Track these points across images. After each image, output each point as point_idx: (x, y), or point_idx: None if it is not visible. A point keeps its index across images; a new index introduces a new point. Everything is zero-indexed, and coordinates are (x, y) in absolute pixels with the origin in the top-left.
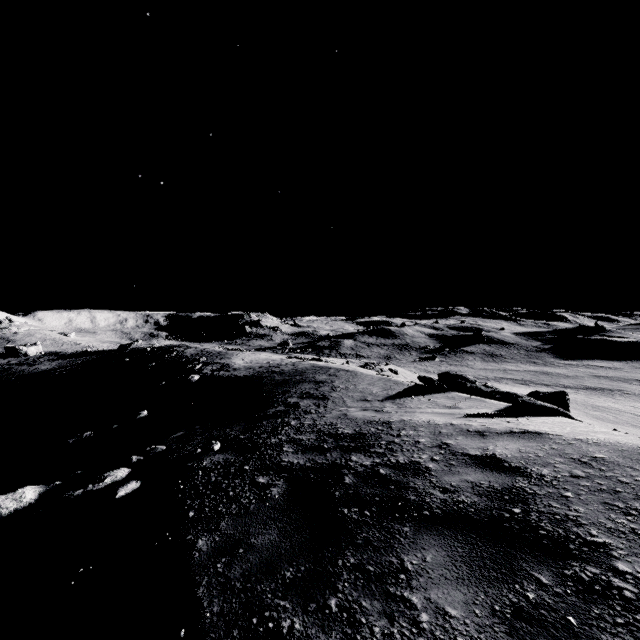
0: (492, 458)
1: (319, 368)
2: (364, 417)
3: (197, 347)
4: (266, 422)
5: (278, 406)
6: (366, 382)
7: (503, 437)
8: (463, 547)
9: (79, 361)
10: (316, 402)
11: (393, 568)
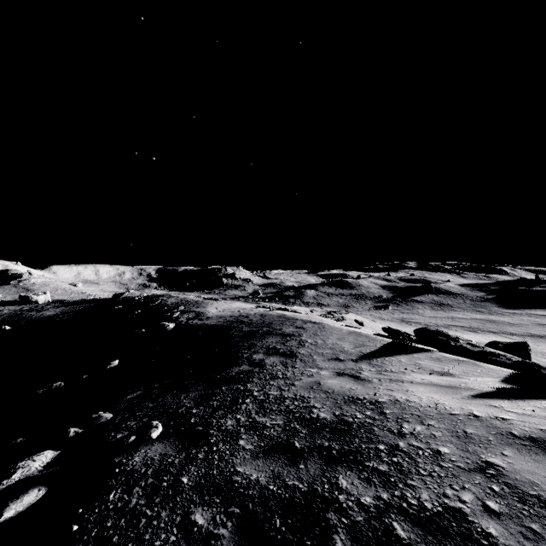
0: None
1: (286, 319)
2: (343, 390)
3: (178, 296)
4: (226, 388)
5: (242, 364)
6: (335, 336)
7: None
8: None
9: (78, 308)
10: (283, 360)
11: None
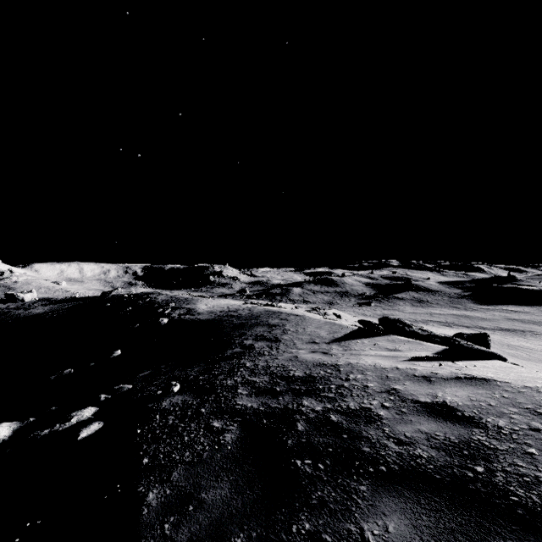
0: (443, 406)
1: (272, 313)
2: (313, 360)
3: (168, 294)
4: (223, 363)
5: (235, 348)
6: (314, 326)
7: (450, 383)
8: (428, 514)
9: (67, 306)
10: (269, 344)
11: (353, 539)
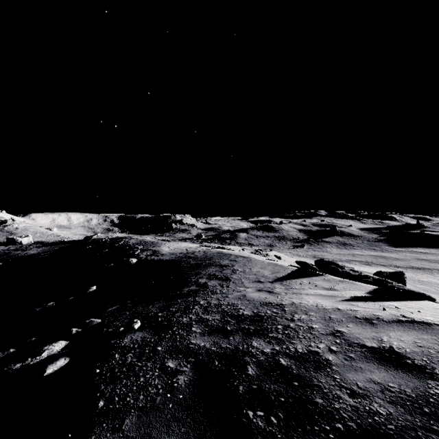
0: (391, 352)
1: (223, 255)
2: (260, 299)
3: (137, 238)
4: (181, 300)
5: (191, 285)
6: (258, 266)
7: (393, 326)
8: None
9: (56, 248)
10: (220, 283)
11: None
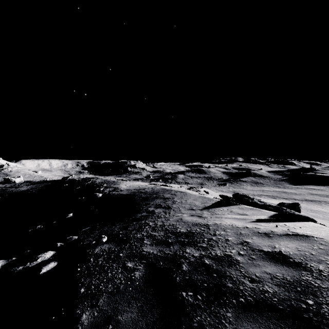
0: (280, 254)
1: (166, 190)
2: (192, 221)
3: (102, 178)
4: (135, 223)
5: (143, 212)
6: (192, 198)
7: (283, 238)
8: None
9: (41, 185)
10: (164, 210)
11: None
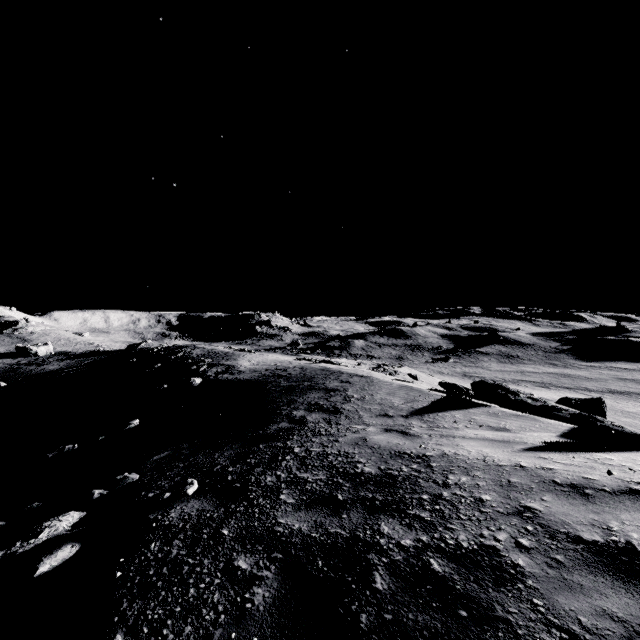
0: (632, 554)
1: (330, 373)
2: (390, 445)
3: (204, 347)
4: (264, 446)
5: (281, 421)
6: (384, 391)
7: (624, 502)
8: None
9: (87, 361)
10: (326, 417)
11: None
